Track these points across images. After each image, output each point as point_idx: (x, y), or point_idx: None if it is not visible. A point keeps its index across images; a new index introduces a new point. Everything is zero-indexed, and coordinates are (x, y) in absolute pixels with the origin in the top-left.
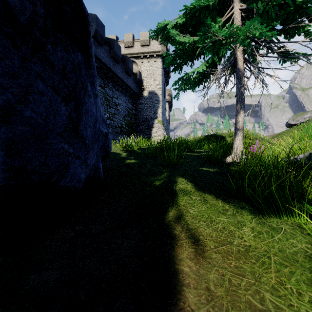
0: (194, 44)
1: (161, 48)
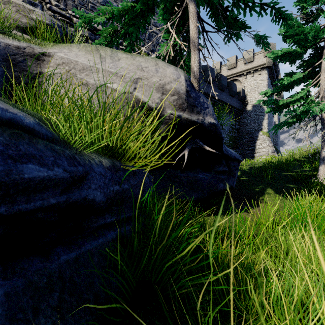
0: (287, 102)
1: (266, 60)
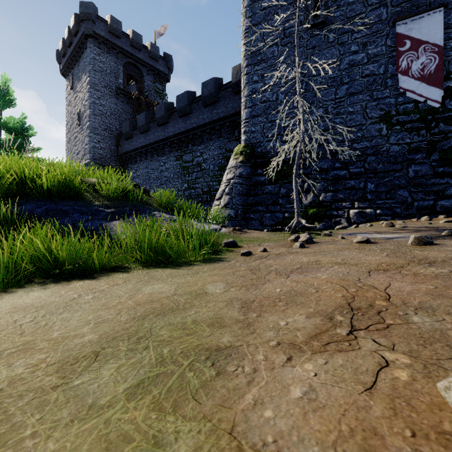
0: None
1: None
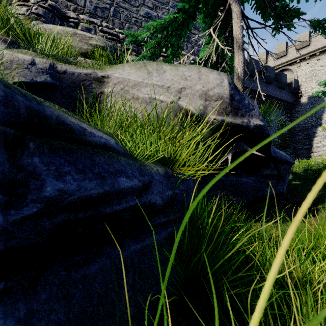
0: None
1: None
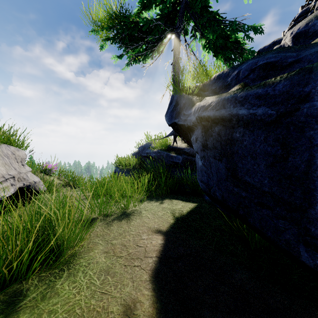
0: None
1: None
